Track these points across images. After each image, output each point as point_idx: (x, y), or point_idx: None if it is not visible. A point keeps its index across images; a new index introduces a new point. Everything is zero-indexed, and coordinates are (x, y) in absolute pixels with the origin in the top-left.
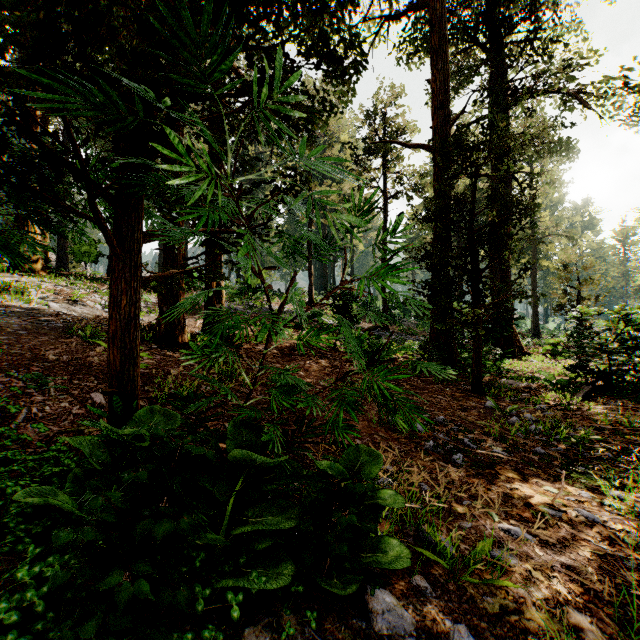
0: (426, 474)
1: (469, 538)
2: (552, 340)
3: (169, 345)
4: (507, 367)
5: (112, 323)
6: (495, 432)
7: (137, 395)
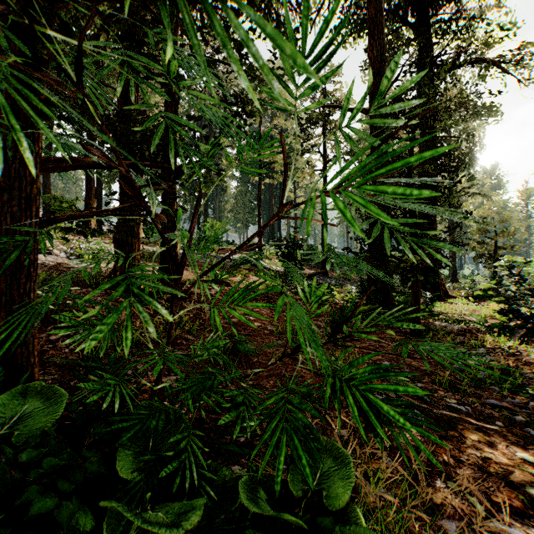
0: (387, 442)
1: None
2: (483, 286)
3: None
4: (437, 309)
5: None
6: (443, 380)
7: (33, 362)
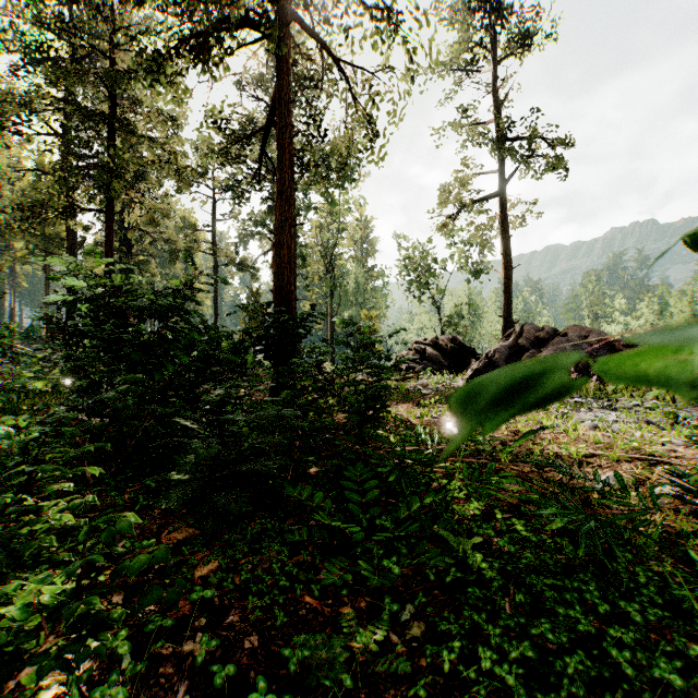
0: None
1: None
2: None
3: None
4: None
5: None
6: None
7: None
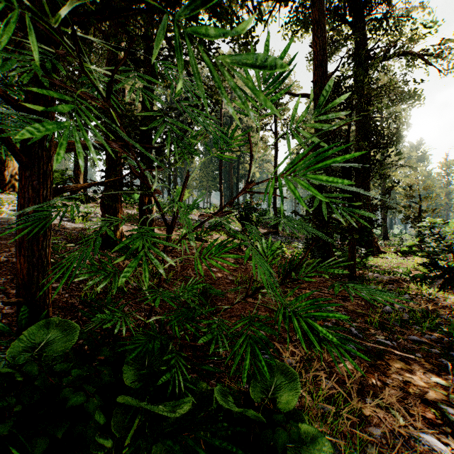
0: (327, 369)
1: (382, 451)
2: (409, 243)
3: (109, 247)
4: (370, 263)
5: (20, 231)
6: (374, 320)
7: (48, 303)
